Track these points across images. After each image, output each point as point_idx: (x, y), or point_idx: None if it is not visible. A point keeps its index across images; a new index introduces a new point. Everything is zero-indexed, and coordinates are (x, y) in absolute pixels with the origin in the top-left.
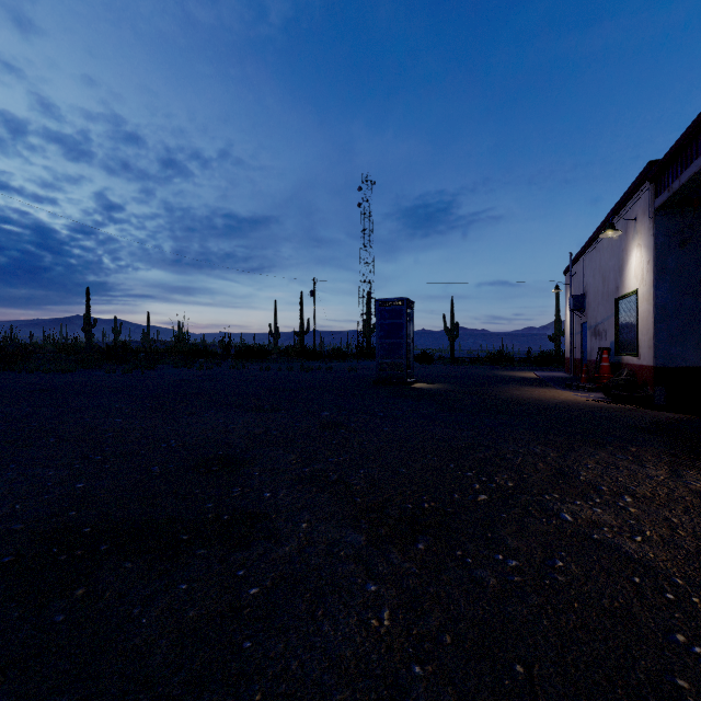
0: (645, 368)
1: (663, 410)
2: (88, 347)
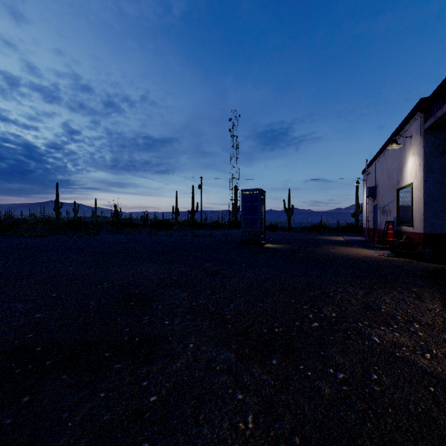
0: (418, 234)
1: (430, 262)
2: (56, 221)
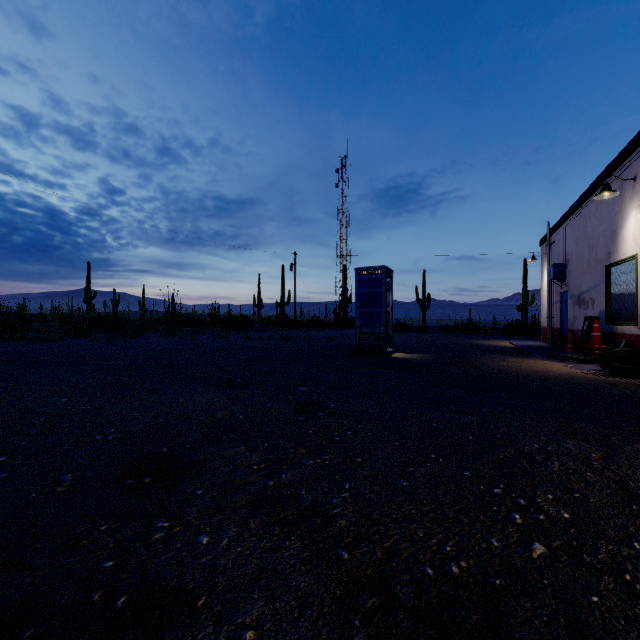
0: None
1: None
2: (78, 317)
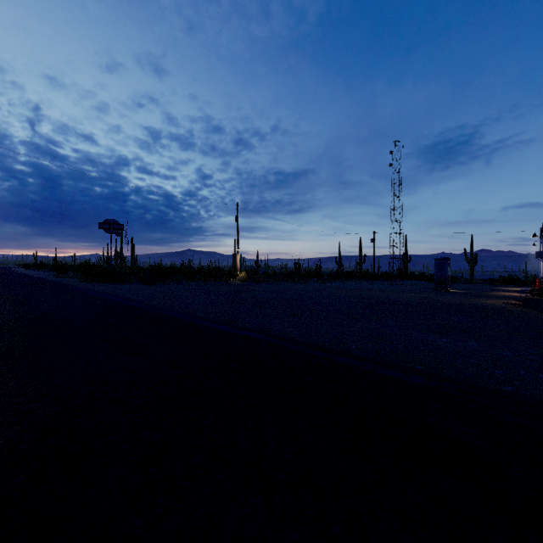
0: None
1: None
2: (296, 274)
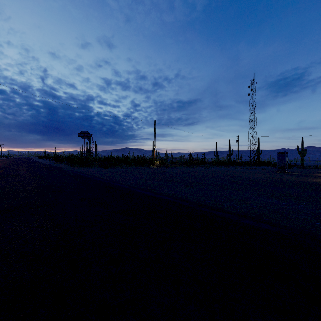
0: None
1: None
2: (189, 162)
